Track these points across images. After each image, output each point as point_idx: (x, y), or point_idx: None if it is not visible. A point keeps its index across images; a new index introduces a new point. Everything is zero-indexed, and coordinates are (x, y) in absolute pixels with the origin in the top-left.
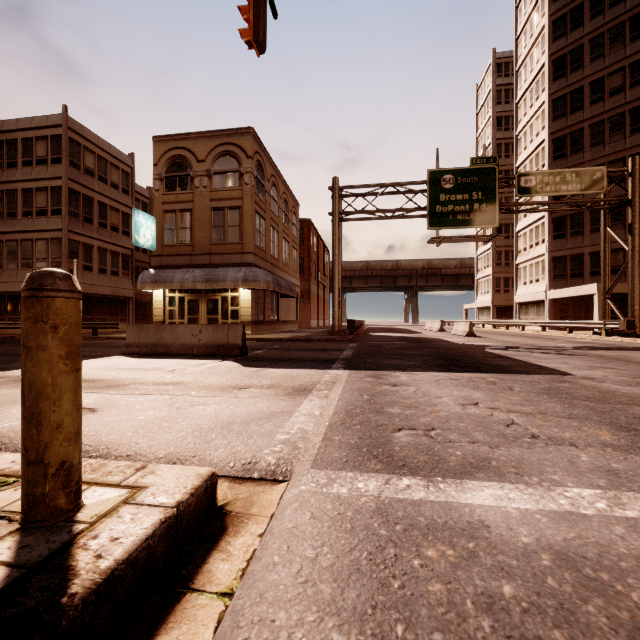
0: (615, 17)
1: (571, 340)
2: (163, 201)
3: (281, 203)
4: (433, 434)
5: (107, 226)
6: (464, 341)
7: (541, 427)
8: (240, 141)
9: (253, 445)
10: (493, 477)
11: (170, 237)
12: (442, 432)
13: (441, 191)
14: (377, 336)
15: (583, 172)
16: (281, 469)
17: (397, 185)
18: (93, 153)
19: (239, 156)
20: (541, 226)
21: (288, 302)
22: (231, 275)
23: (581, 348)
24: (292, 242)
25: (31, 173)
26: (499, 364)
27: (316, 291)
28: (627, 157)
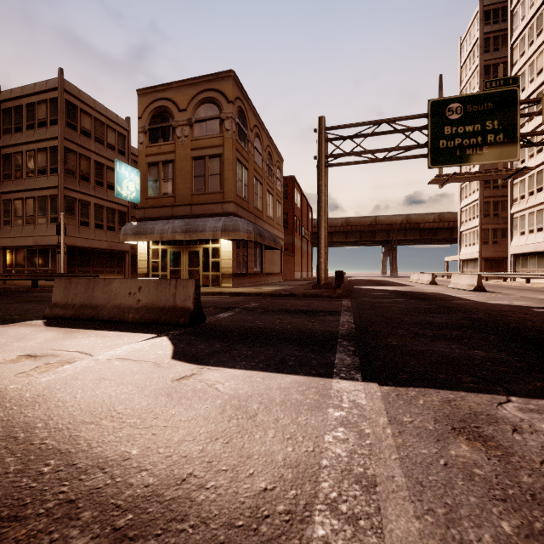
0: None
1: None
2: (147, 153)
3: (265, 156)
4: None
5: (104, 184)
6: (484, 298)
7: None
8: (221, 86)
9: None
10: None
11: (153, 189)
12: None
13: (446, 123)
14: (367, 290)
15: None
16: None
17: (391, 121)
18: (90, 115)
19: (220, 102)
20: None
21: (272, 254)
22: (210, 225)
23: None
24: (276, 196)
25: (33, 135)
26: None
27: (300, 245)
28: None
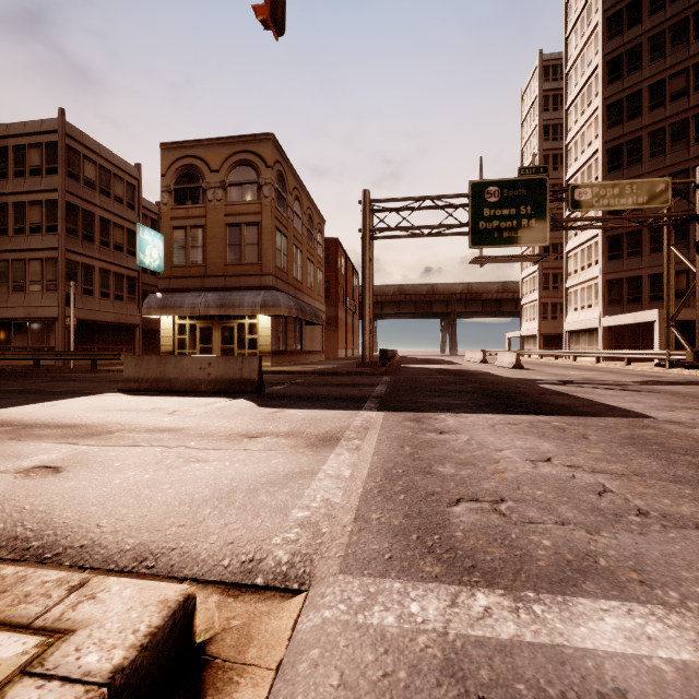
0: (677, 12)
1: (632, 373)
2: (172, 216)
3: (305, 219)
4: (504, 509)
5: (110, 245)
6: (512, 374)
7: (645, 497)
8: (259, 149)
9: (259, 529)
10: (610, 590)
11: (180, 257)
12: (515, 505)
13: (485, 205)
14: (413, 368)
15: (645, 184)
16: (296, 571)
17: (435, 198)
18: (94, 163)
19: (257, 165)
20: (594, 246)
21: (313, 330)
22: (248, 299)
23: (648, 383)
24: (317, 263)
25: (23, 185)
26: (560, 403)
27: (344, 318)
28: (691, 168)
